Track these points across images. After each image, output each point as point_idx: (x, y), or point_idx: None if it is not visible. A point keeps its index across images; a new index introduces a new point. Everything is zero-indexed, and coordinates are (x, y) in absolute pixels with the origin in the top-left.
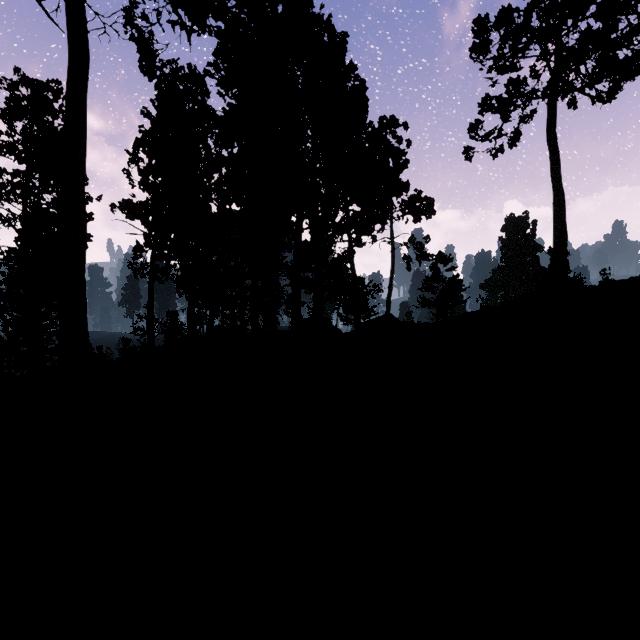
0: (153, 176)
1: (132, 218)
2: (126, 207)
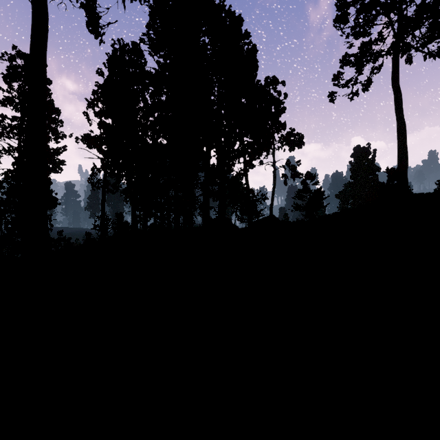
0: (105, 117)
1: (90, 147)
2: (86, 139)
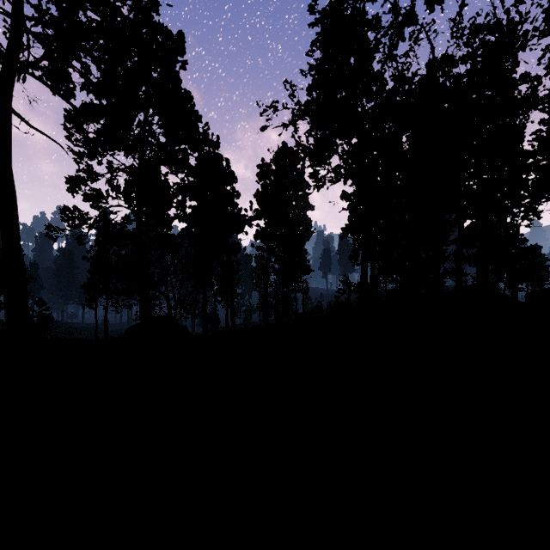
0: None
1: (352, 234)
2: (350, 229)
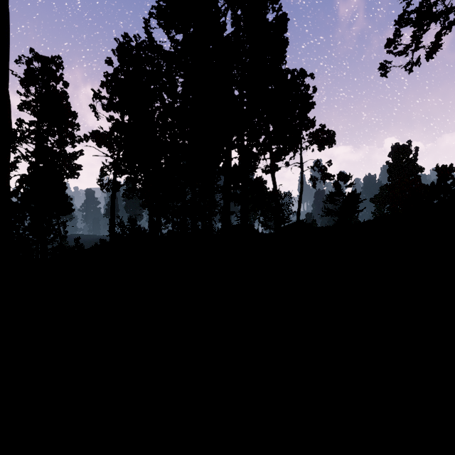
0: (114, 110)
1: (99, 145)
2: (94, 136)
